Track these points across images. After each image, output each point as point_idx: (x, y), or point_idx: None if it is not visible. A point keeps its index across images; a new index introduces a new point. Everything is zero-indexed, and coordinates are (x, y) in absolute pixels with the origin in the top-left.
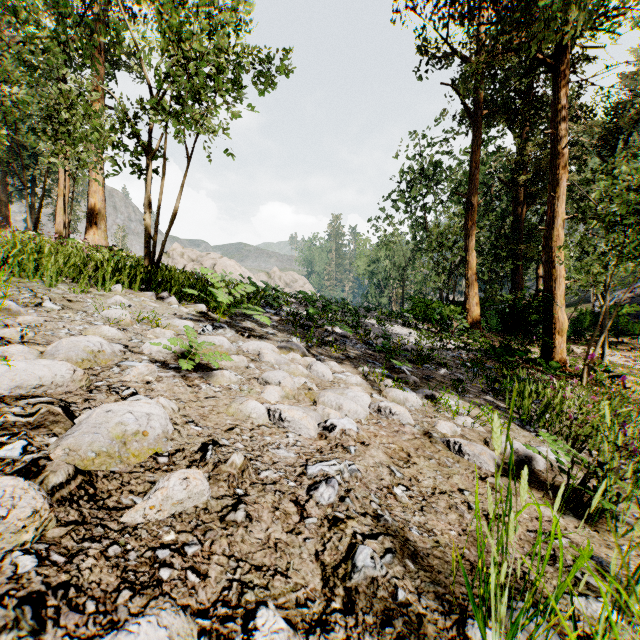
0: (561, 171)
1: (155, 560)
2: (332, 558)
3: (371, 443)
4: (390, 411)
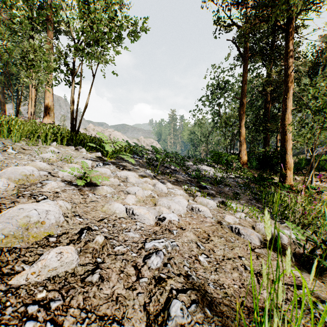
0: (290, 84)
1: (25, 314)
2: (155, 308)
3: (186, 228)
4: (198, 209)
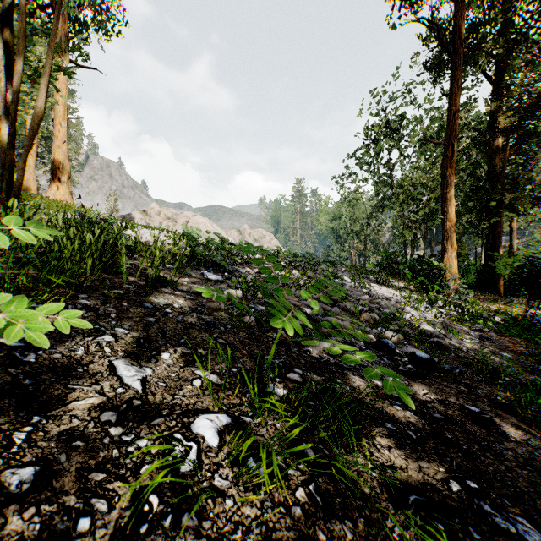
0: None
1: None
2: None
3: None
4: None
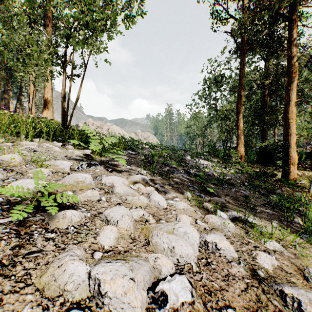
0: (293, 75)
1: None
2: None
3: None
4: (216, 246)
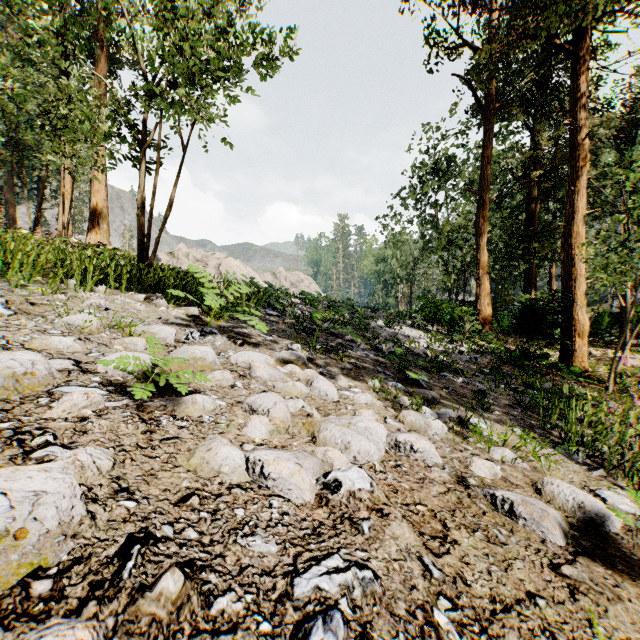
0: (582, 163)
1: None
2: None
3: (391, 511)
4: (411, 447)
